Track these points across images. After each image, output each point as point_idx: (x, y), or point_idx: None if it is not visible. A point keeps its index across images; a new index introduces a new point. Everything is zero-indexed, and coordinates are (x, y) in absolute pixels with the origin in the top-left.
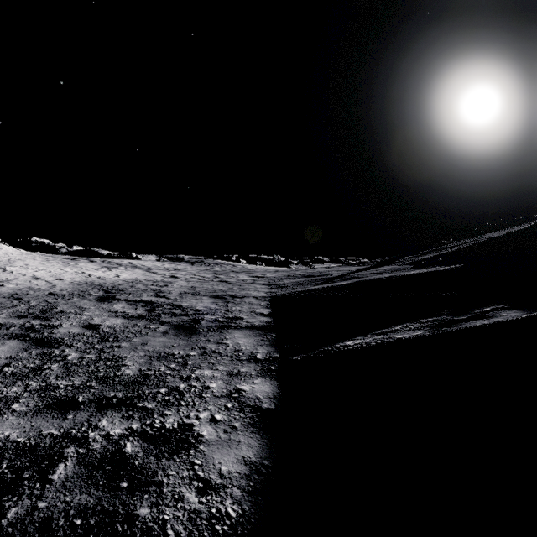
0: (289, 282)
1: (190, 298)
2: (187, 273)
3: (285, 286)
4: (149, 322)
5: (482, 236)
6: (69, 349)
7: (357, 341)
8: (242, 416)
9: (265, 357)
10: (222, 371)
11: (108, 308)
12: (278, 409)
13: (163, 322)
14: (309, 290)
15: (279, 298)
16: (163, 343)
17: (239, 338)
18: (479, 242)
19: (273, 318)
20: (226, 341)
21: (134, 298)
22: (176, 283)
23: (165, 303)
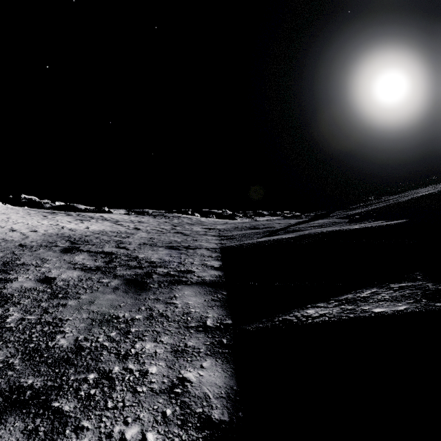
0: (236, 234)
1: (147, 249)
2: (149, 225)
3: (234, 238)
4: (104, 275)
5: (404, 193)
6: (13, 307)
7: (320, 309)
8: (183, 438)
9: (216, 324)
10: (167, 344)
11: (69, 259)
12: (234, 423)
13: (116, 275)
14: (256, 243)
15: (229, 250)
16: (110, 302)
17: (189, 297)
18: (415, 199)
19: (223, 272)
20: (176, 300)
21: (96, 249)
22: (137, 234)
23: (124, 254)
